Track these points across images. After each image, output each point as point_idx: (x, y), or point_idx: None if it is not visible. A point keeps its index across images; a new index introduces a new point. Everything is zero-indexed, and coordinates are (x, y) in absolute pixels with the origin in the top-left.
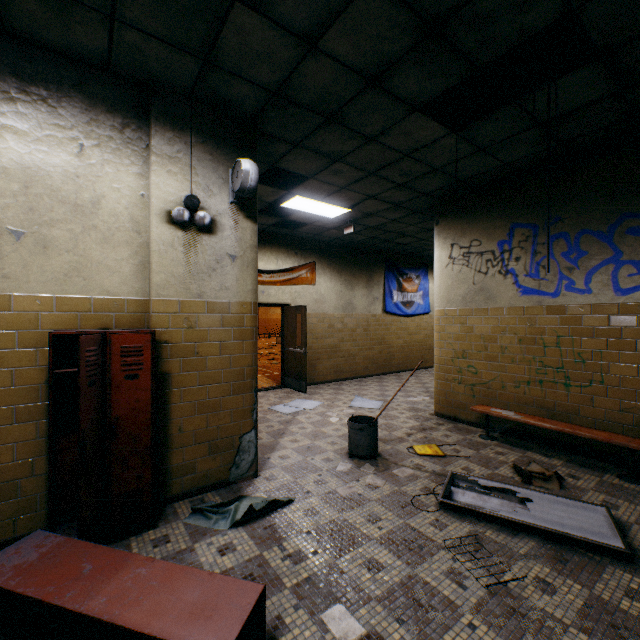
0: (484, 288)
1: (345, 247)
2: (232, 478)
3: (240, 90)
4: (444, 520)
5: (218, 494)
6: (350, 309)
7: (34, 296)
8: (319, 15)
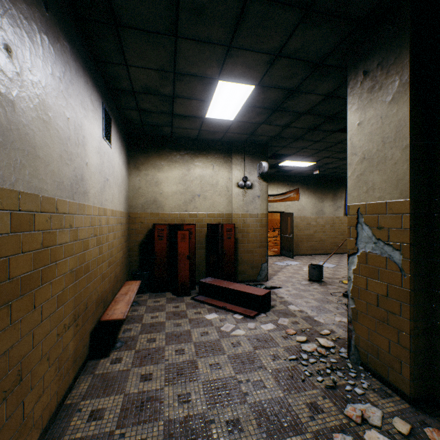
0: None
1: (317, 178)
2: (258, 279)
3: (262, 138)
4: (342, 299)
5: (253, 283)
6: (321, 214)
7: (202, 213)
8: (288, 122)
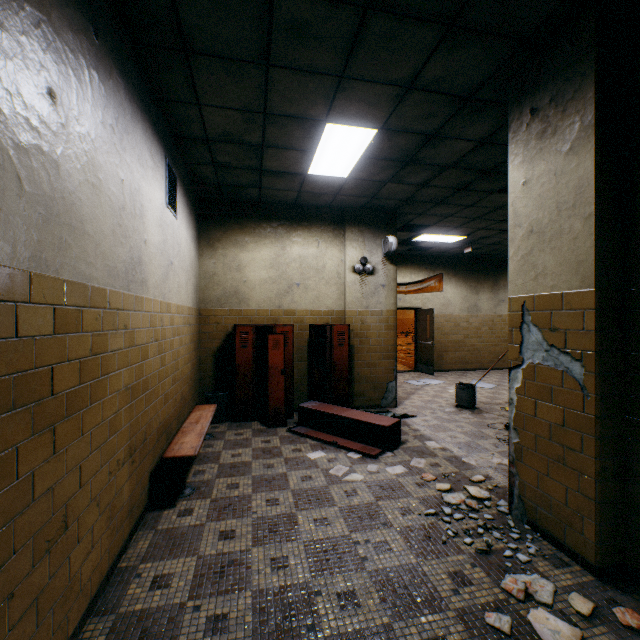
0: None
1: (470, 258)
2: (383, 404)
3: (388, 202)
4: (503, 432)
5: (376, 410)
6: (475, 310)
7: (303, 310)
8: (426, 179)
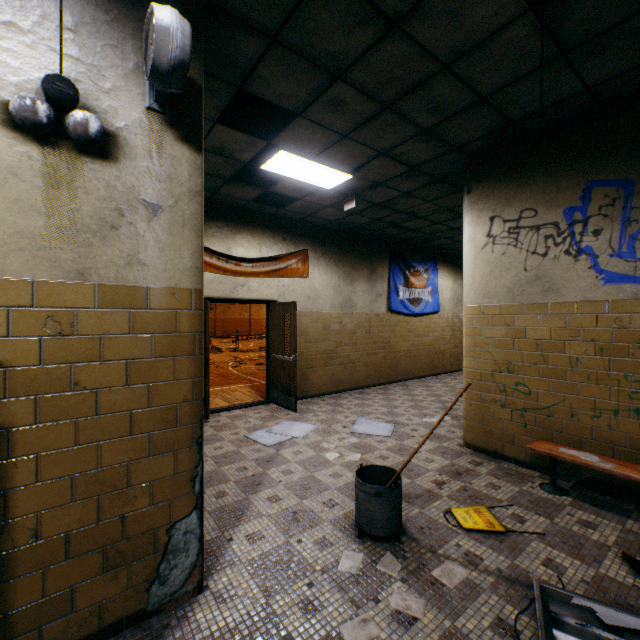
0: (542, 275)
1: (343, 233)
2: (152, 605)
3: None
4: None
5: None
6: (349, 307)
7: None
8: None
